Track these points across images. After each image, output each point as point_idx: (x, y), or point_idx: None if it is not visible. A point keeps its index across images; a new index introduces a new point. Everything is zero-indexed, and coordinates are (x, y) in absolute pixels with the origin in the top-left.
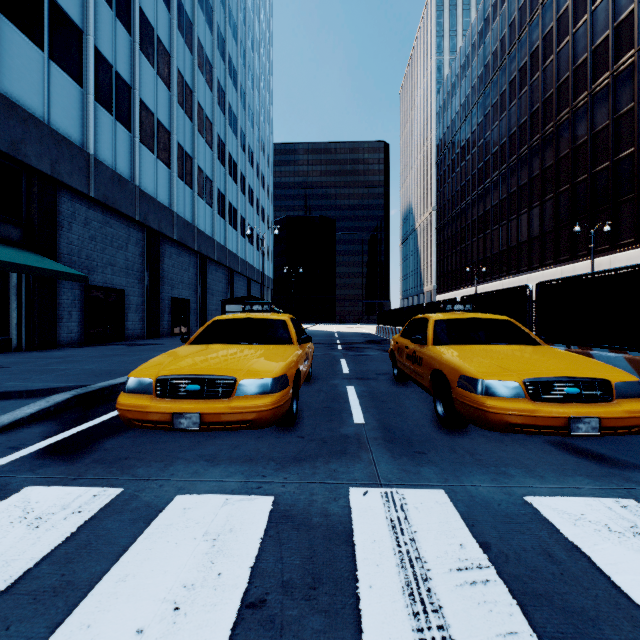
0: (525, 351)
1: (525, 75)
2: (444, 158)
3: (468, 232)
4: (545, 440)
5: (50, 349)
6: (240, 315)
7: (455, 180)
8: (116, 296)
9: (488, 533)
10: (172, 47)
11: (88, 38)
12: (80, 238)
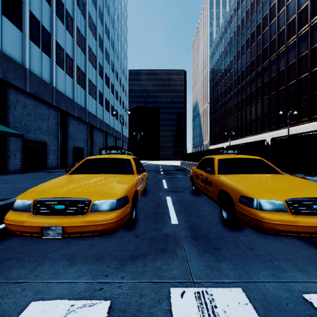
0: (277, 178)
1: (254, 37)
2: (213, 78)
3: (225, 115)
4: None
5: (2, 174)
6: (102, 156)
7: (219, 89)
8: (42, 146)
9: None
10: (74, 15)
11: (25, 5)
12: (21, 114)
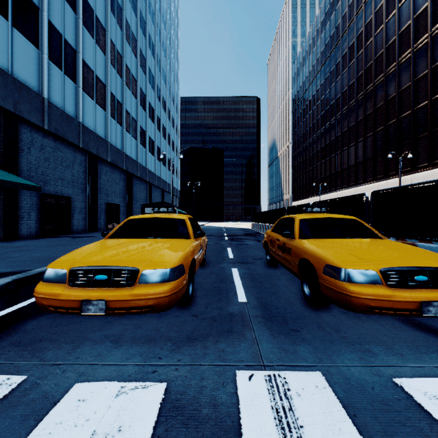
0: (374, 244)
1: (353, 51)
2: (297, 108)
3: (314, 159)
4: (393, 316)
5: (13, 240)
6: (149, 215)
7: (305, 123)
8: (65, 202)
9: (371, 426)
10: (107, 24)
11: (43, 13)
12: (37, 159)
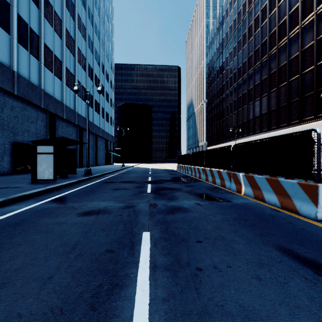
0: None
1: (265, 12)
2: (212, 70)
3: (227, 110)
4: None
5: None
6: None
7: (219, 82)
8: None
9: None
10: None
11: None
12: None
